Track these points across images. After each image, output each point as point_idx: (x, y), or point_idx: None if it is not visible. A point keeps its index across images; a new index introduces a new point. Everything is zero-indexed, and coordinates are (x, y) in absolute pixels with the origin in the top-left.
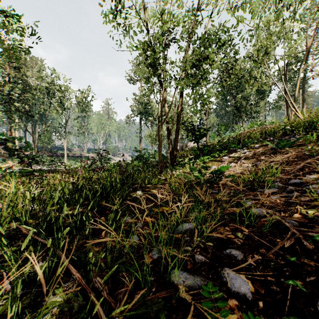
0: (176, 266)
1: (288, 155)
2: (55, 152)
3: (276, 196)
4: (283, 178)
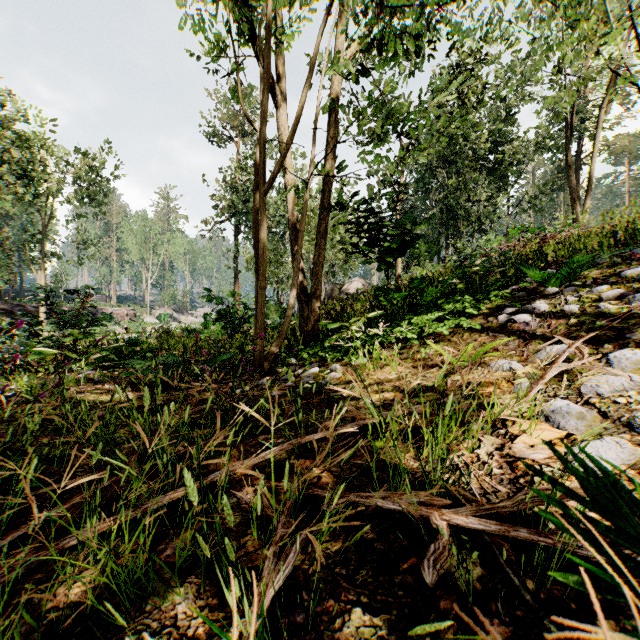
0: None
1: None
2: (19, 303)
3: None
4: None
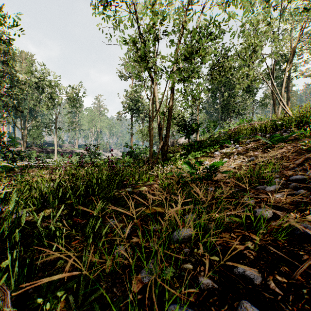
0: (177, 304)
1: (284, 150)
2: (45, 148)
3: (281, 194)
4: (283, 173)
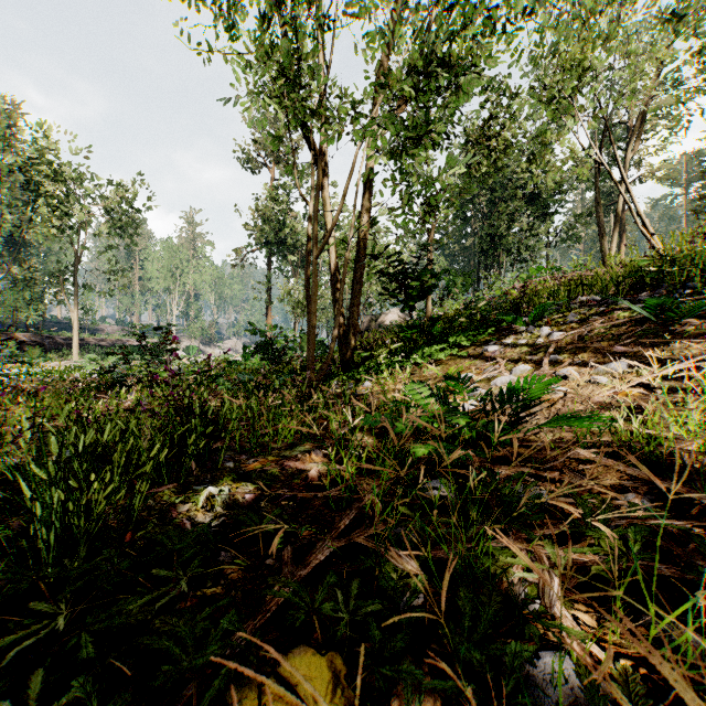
0: None
1: None
2: (48, 336)
3: None
4: None
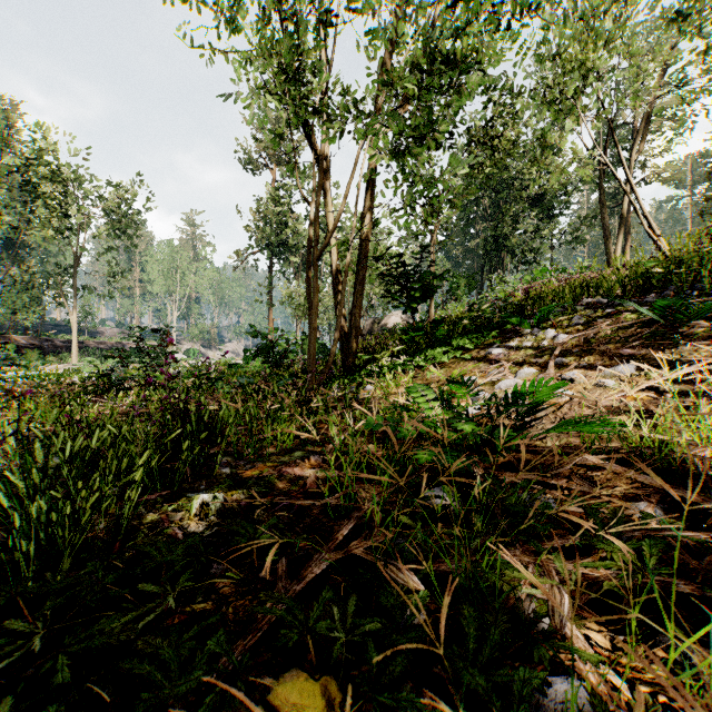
0: None
1: None
2: (47, 338)
3: None
4: None
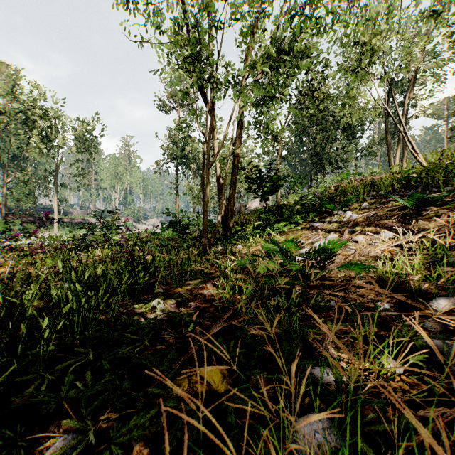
0: None
1: (444, 220)
2: (38, 216)
3: None
4: None
